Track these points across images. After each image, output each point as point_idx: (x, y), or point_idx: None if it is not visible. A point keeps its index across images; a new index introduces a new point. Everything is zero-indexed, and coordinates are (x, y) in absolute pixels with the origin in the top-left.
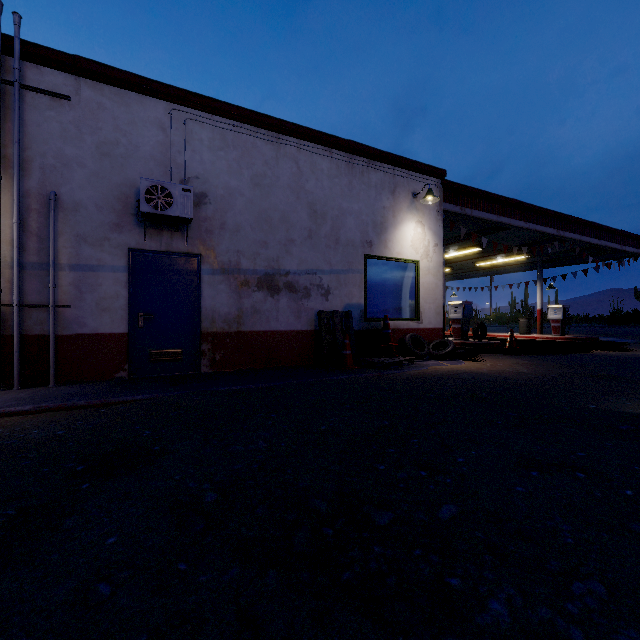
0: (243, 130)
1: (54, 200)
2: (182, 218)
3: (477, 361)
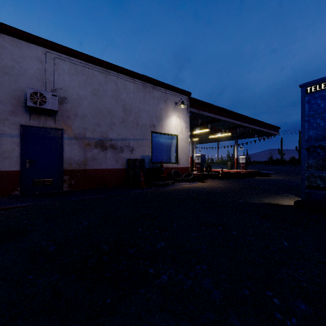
0: (87, 66)
1: None
2: (52, 110)
3: (204, 182)
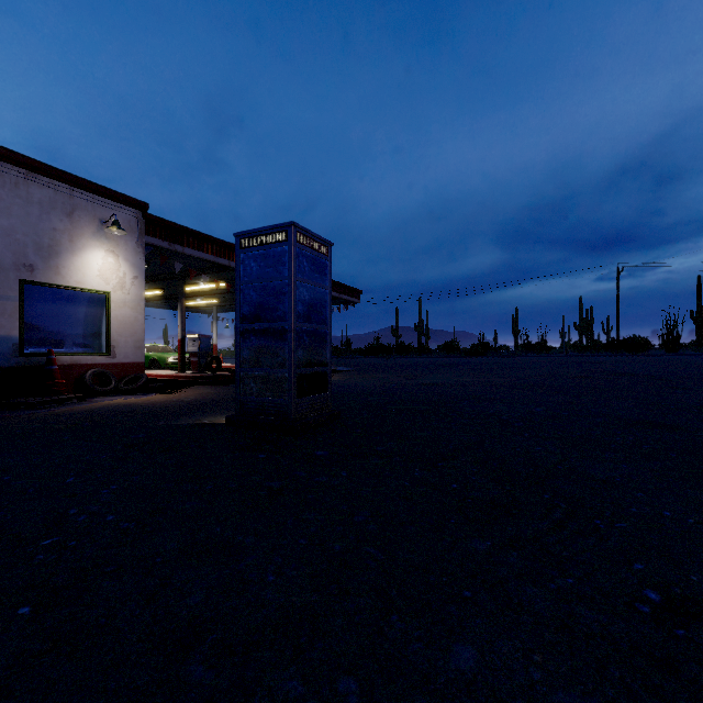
0: None
1: None
2: None
3: (169, 393)
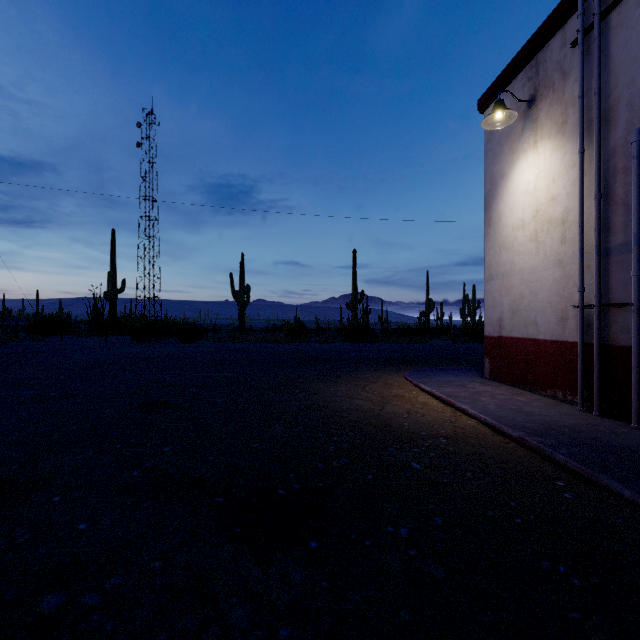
0: None
1: (636, 141)
2: None
3: None
